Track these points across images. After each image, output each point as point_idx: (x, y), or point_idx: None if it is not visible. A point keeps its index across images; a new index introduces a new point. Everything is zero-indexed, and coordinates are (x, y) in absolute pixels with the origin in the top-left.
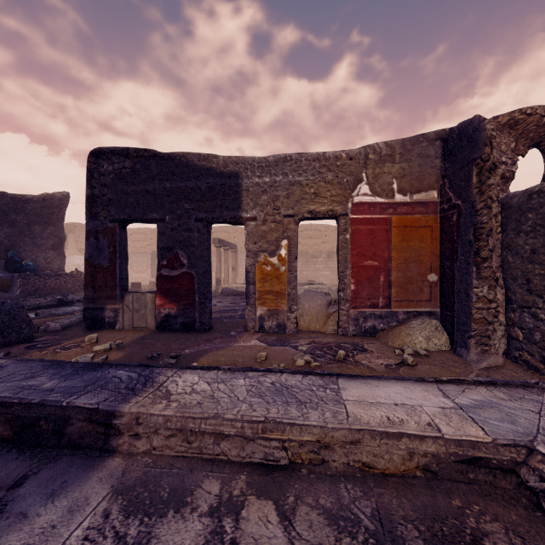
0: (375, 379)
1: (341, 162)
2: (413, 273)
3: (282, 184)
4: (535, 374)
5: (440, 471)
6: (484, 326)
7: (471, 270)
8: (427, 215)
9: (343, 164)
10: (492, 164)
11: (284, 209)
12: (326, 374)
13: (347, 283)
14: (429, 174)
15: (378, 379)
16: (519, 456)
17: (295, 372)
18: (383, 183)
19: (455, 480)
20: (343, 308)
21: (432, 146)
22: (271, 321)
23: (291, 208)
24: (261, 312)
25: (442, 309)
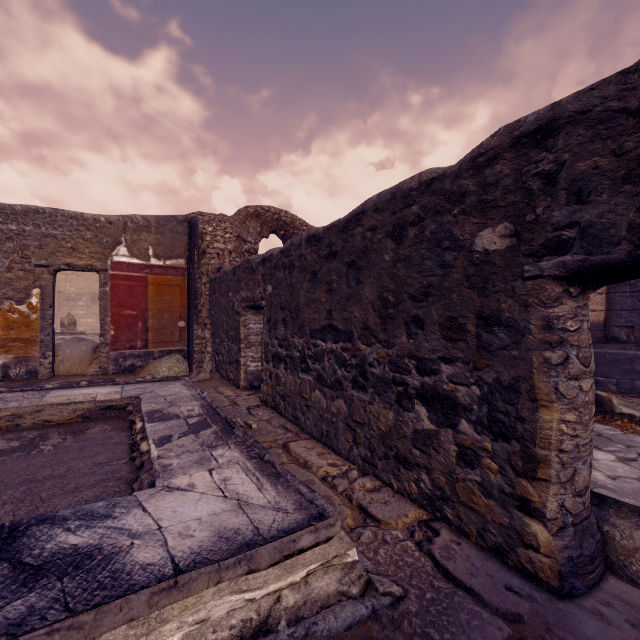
0: (83, 387)
1: (101, 224)
2: (167, 321)
3: (33, 234)
4: (221, 380)
5: (92, 416)
6: (202, 355)
7: (194, 318)
8: (178, 277)
9: (103, 227)
10: (203, 251)
11: (37, 259)
12: (44, 389)
13: (108, 329)
14: (179, 246)
15: (85, 387)
16: (131, 401)
17: (15, 391)
18: (141, 248)
19: (99, 418)
20: (104, 351)
21: (181, 226)
22: (19, 368)
23: (45, 258)
24: (6, 360)
25: (187, 347)
